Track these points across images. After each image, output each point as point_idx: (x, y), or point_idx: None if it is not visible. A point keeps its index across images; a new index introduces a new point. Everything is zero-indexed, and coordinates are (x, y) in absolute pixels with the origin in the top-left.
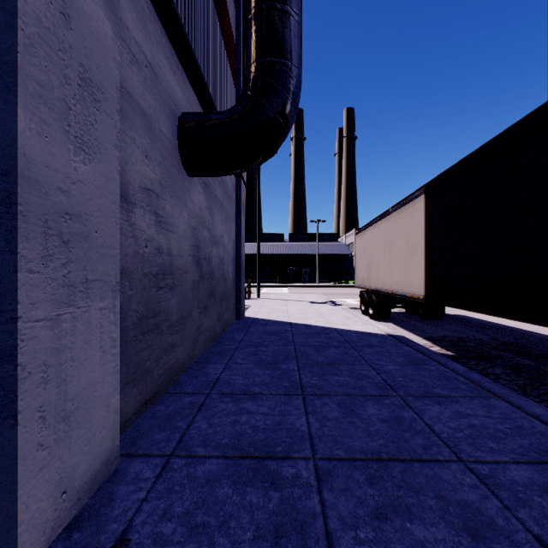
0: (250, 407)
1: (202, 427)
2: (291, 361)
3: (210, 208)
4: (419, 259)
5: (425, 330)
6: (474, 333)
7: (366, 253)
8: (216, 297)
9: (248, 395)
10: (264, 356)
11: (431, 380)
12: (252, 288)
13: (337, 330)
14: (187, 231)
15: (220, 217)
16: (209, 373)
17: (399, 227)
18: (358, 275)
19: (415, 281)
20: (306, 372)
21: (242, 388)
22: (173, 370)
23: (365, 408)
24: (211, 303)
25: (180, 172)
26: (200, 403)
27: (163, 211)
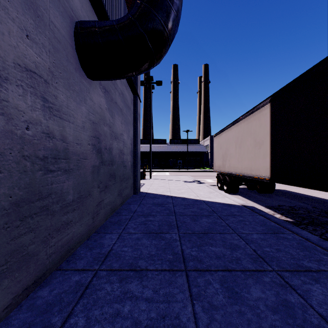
0: (135, 289)
1: (78, 326)
2: (173, 231)
3: (110, 110)
4: (265, 151)
5: (264, 200)
6: (299, 203)
7: (222, 149)
8: (116, 178)
9: (135, 271)
10: (151, 226)
11: (295, 250)
12: (146, 172)
13: (205, 201)
14: (86, 123)
15: (120, 119)
16: (103, 244)
17: (248, 129)
18: (215, 163)
19: (262, 166)
20: (186, 243)
21: (130, 262)
22: (68, 245)
23: (248, 290)
24: (112, 183)
25: (77, 70)
26: (86, 284)
27: (54, 98)
